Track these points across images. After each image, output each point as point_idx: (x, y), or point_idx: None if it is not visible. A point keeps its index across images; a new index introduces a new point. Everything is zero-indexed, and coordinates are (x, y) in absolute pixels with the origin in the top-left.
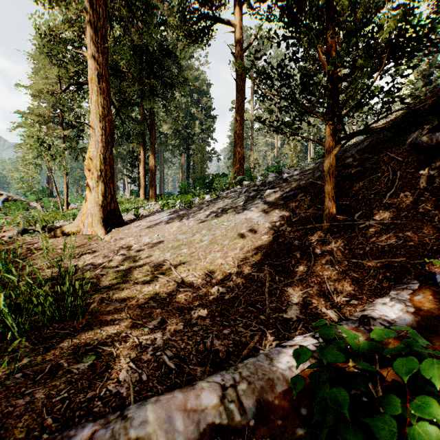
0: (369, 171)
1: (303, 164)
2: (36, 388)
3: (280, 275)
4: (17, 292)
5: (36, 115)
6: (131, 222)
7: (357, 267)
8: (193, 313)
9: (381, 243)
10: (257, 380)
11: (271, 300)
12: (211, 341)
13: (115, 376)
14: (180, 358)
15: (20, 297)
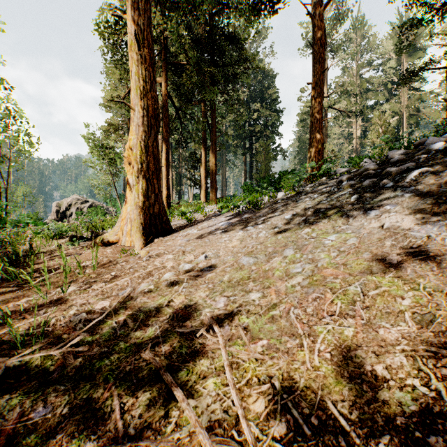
0: None
1: None
2: None
3: None
4: None
5: (107, 125)
6: (181, 229)
7: None
8: None
9: None
10: None
11: None
12: None
13: None
14: None
15: None
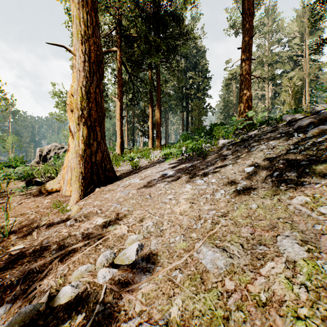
0: None
1: None
2: None
3: None
4: None
5: None
6: (125, 176)
7: None
8: None
9: None
10: None
11: None
12: None
13: None
14: None
15: None
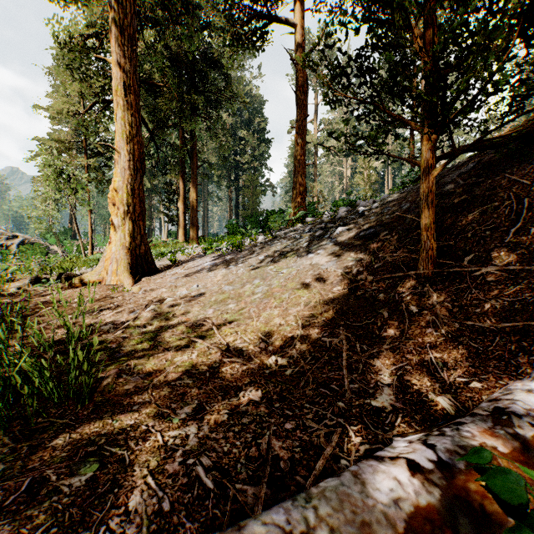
0: (480, 200)
1: (383, 195)
2: (0, 522)
3: (361, 341)
4: (6, 362)
5: (56, 141)
6: (166, 269)
7: (473, 332)
8: (242, 396)
9: (507, 298)
10: (344, 523)
11: (351, 379)
12: (268, 442)
13: (123, 501)
14: (222, 470)
15: (14, 367)
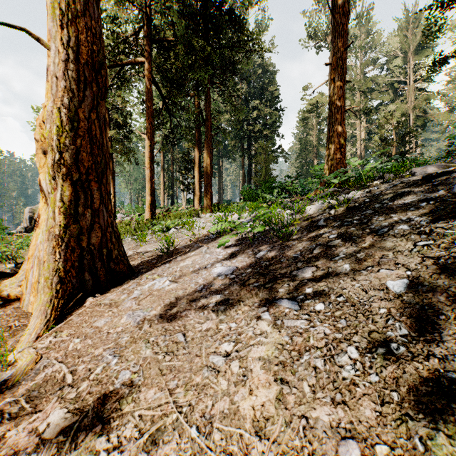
0: None
1: None
2: None
3: None
4: None
5: None
6: (148, 268)
7: None
8: None
9: None
10: None
11: None
12: None
13: None
14: None
15: None
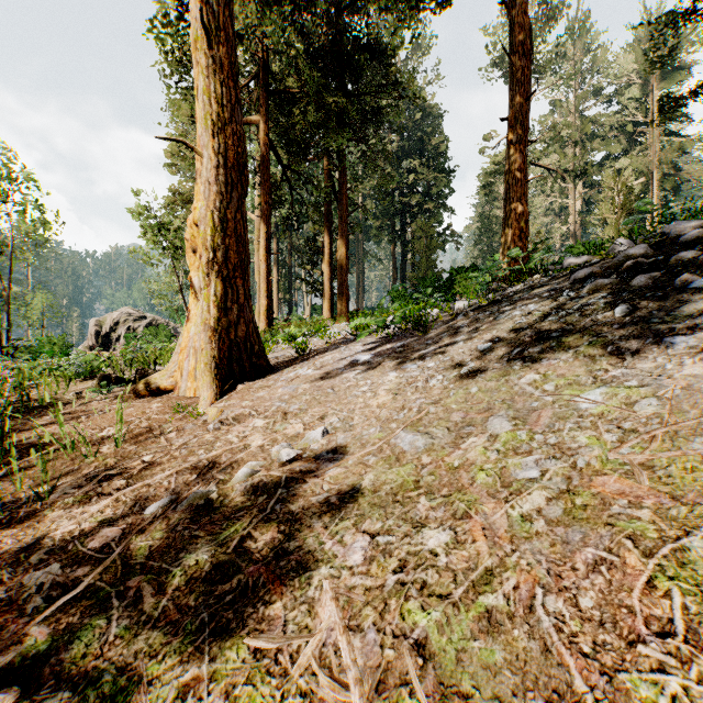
0: None
1: None
2: None
3: None
4: None
5: (173, 194)
6: (286, 366)
7: None
8: None
9: None
10: None
11: None
12: None
13: None
14: None
15: None
